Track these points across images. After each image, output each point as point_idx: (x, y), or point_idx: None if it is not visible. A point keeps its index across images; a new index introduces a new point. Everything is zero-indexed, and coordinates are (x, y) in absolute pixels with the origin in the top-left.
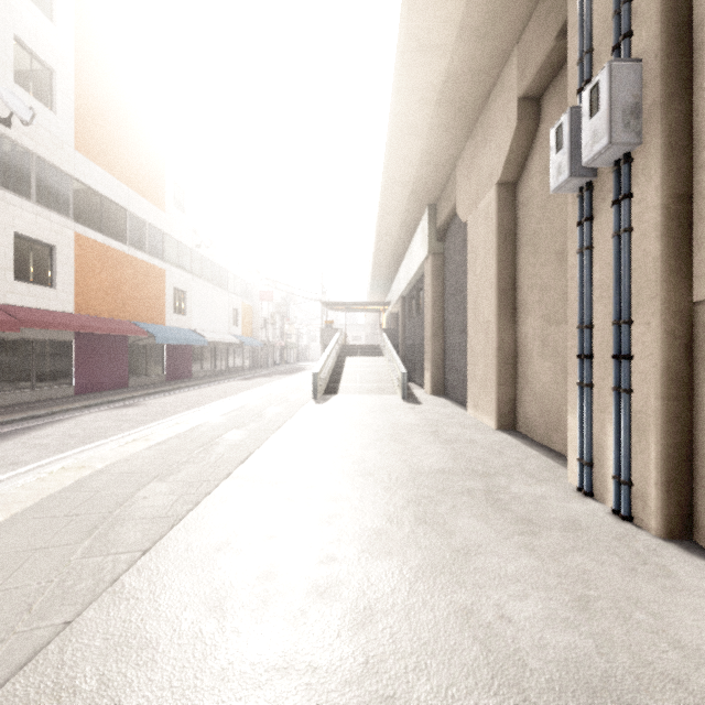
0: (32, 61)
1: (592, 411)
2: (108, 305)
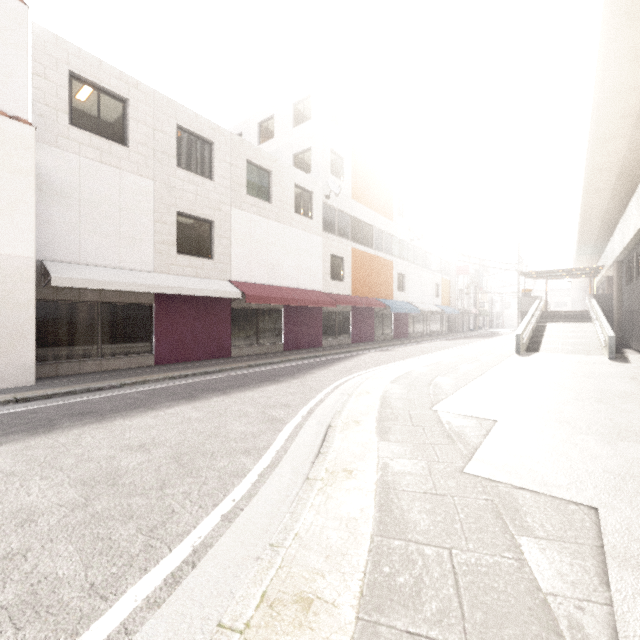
0: (335, 158)
1: None
2: (365, 289)
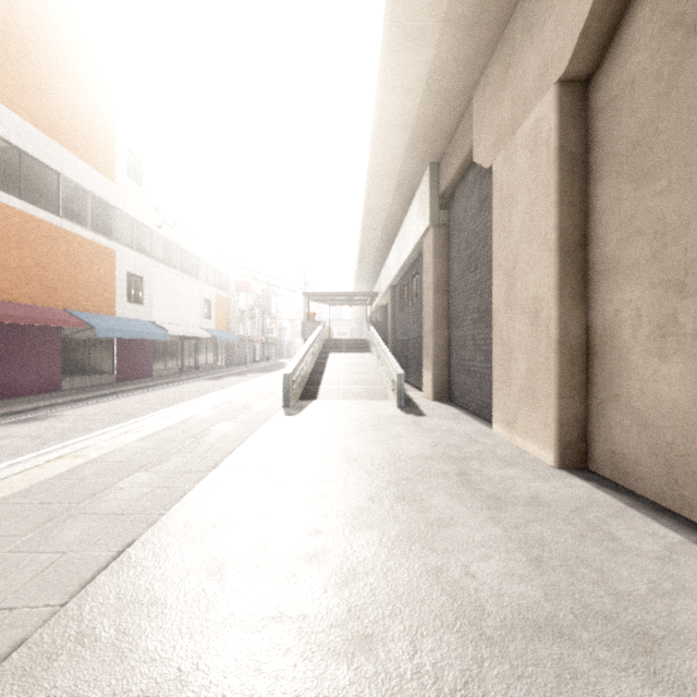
0: None
1: None
2: (30, 289)
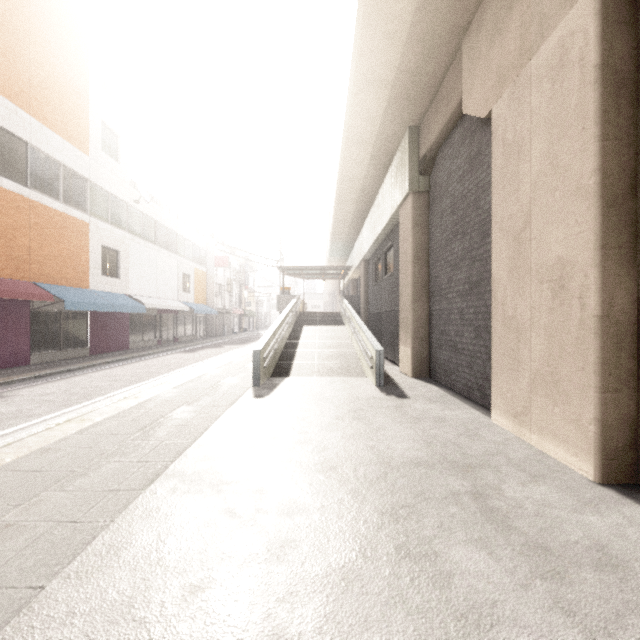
0: None
1: None
2: None
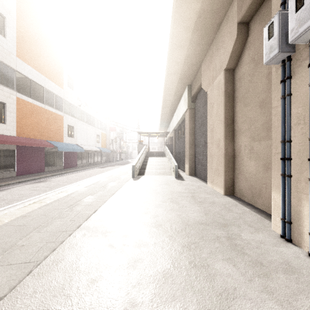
0: None
1: (291, 191)
2: (34, 132)
